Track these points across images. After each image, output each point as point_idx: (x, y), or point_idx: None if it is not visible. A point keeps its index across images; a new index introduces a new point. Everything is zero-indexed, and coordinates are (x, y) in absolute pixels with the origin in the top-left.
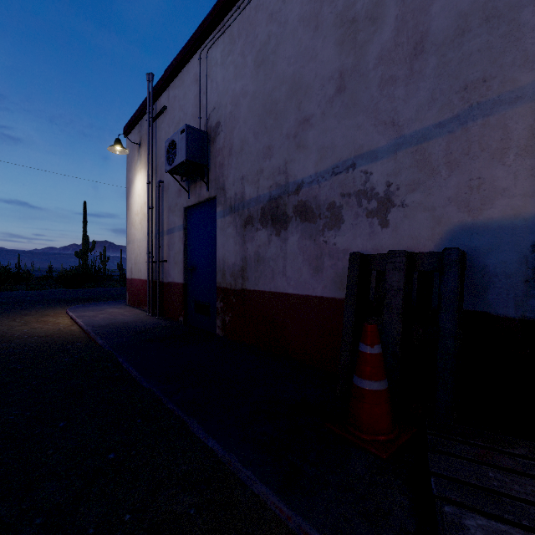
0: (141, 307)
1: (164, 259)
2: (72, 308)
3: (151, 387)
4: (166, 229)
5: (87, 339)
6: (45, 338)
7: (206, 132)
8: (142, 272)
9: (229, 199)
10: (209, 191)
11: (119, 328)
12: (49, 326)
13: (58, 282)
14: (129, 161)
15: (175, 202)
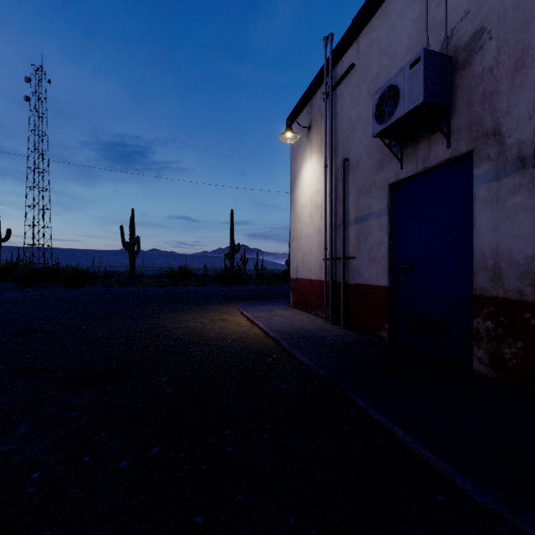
0: (311, 310)
1: (349, 255)
2: (243, 307)
3: (508, 514)
4: (354, 217)
5: (280, 350)
6: (238, 343)
7: (448, 56)
8: (313, 272)
9: (514, 146)
10: (451, 148)
11: (309, 338)
12: (233, 326)
13: (216, 280)
14: (294, 151)
15: (370, 181)
